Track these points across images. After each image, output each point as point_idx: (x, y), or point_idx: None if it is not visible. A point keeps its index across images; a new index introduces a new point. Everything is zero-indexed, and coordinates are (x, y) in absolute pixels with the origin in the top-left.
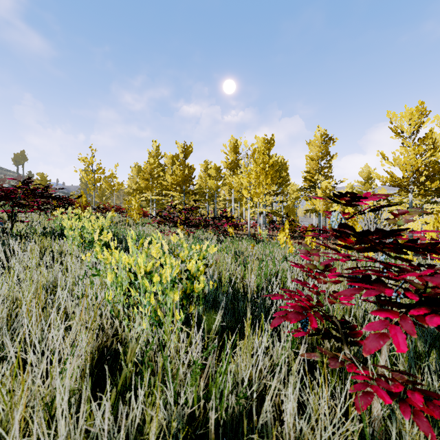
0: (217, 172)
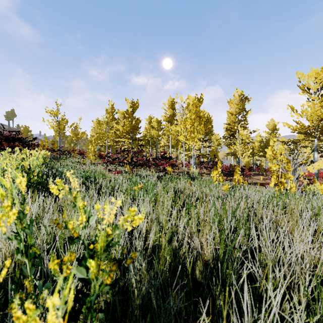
0: (158, 124)
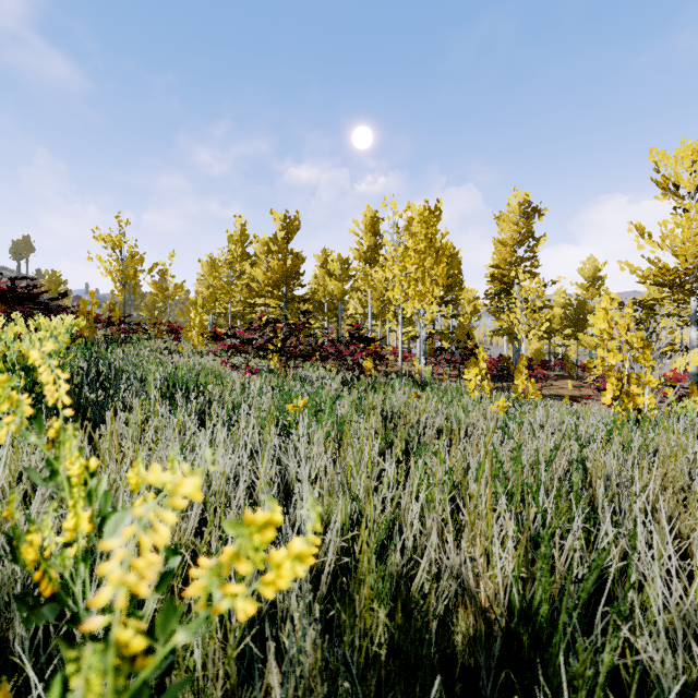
0: (343, 267)
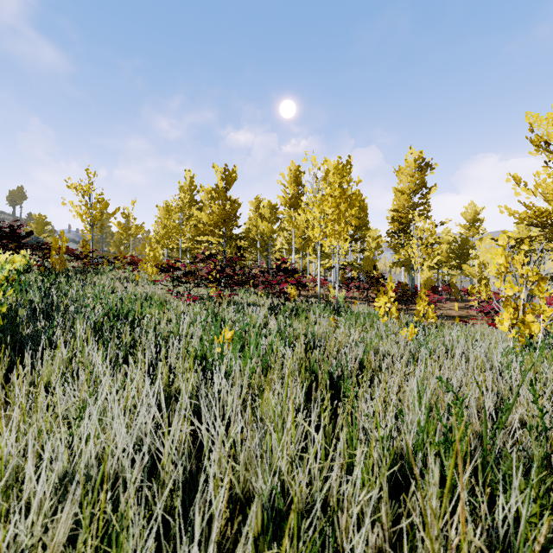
0: (272, 211)
